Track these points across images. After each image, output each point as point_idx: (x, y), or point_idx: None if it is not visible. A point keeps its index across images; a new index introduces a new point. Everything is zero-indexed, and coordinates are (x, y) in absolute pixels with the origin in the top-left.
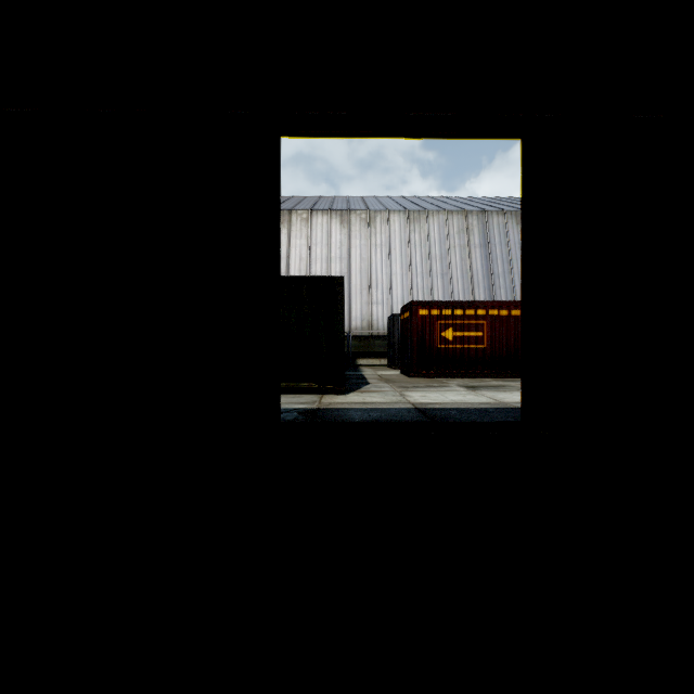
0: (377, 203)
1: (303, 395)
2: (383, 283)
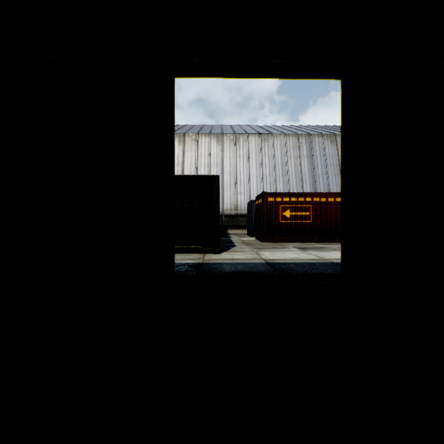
0: (241, 129)
1: (192, 253)
2: (244, 181)
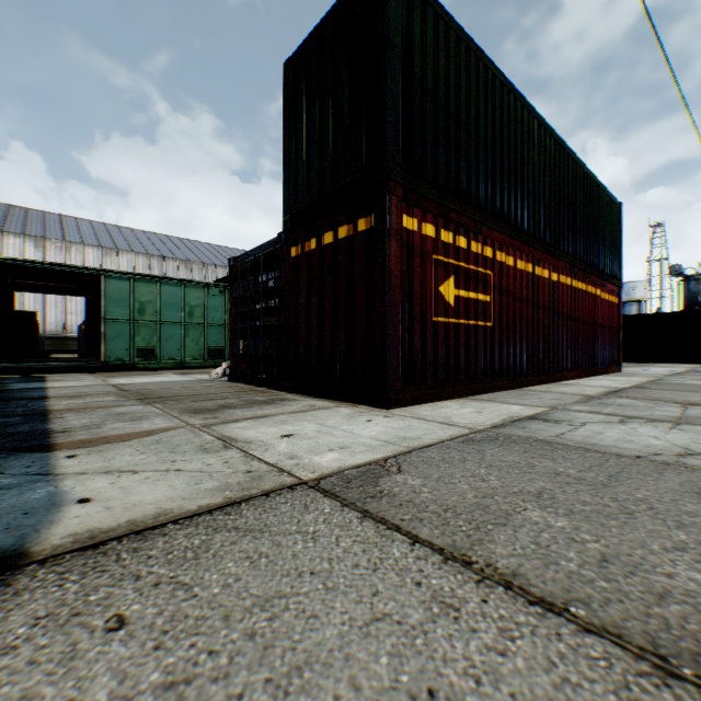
0: (77, 230)
1: None
2: (78, 299)
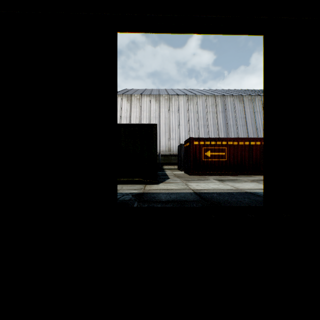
0: (173, 91)
1: (135, 184)
2: (175, 129)
